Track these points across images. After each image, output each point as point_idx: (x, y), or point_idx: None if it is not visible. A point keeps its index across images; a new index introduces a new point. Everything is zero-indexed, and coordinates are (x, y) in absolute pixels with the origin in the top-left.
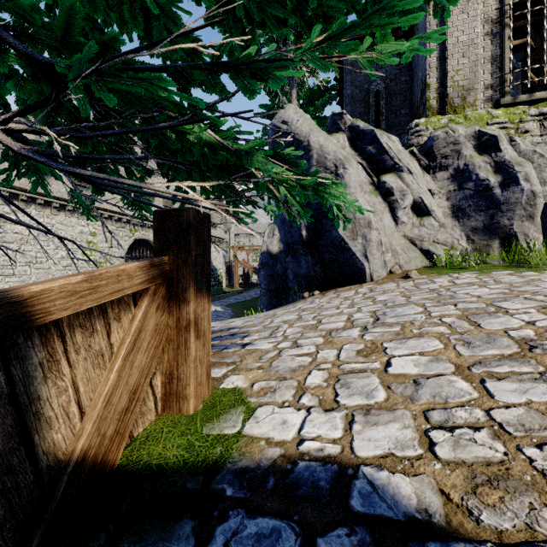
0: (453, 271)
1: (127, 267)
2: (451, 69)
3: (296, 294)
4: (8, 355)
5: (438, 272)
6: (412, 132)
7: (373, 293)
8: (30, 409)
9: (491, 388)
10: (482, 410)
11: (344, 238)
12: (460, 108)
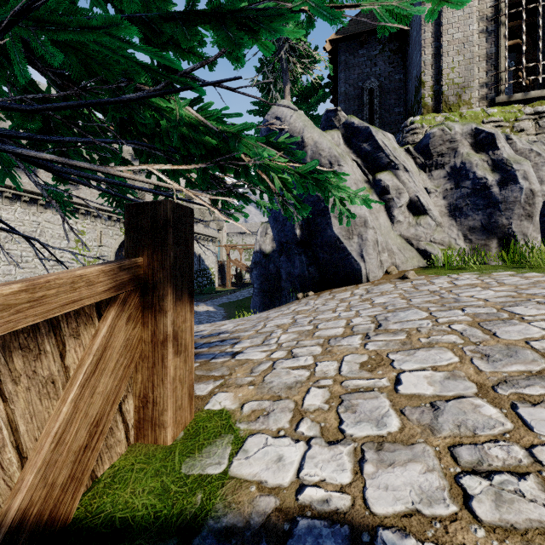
0: (451, 271)
1: (87, 271)
2: (446, 67)
3: (289, 294)
4: None
5: (436, 272)
6: (407, 130)
7: (370, 295)
8: None
9: (527, 416)
10: (522, 448)
11: (340, 238)
12: (455, 106)
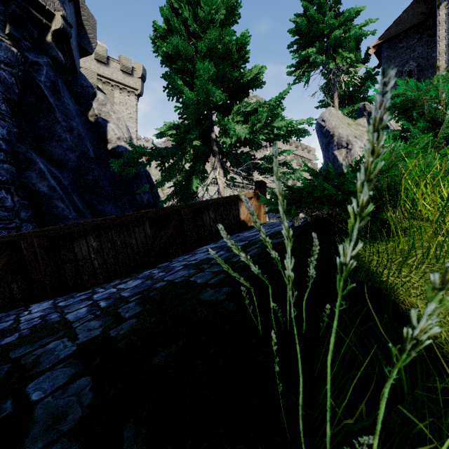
0: None
1: (250, 192)
2: None
3: None
4: (237, 203)
5: None
6: None
7: None
8: (239, 211)
9: None
10: None
11: None
12: None
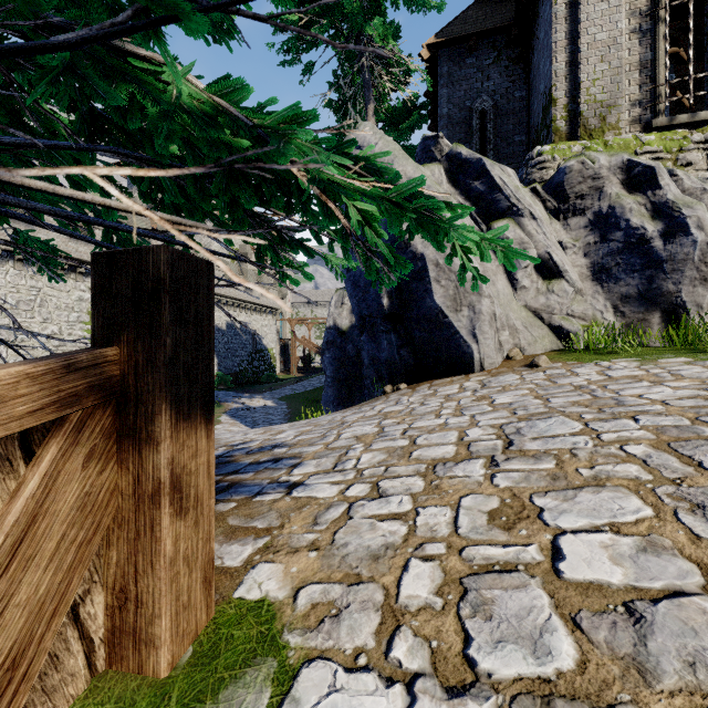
0: (599, 357)
1: None
2: (586, 78)
3: (373, 384)
4: None
5: (577, 358)
6: (533, 164)
7: (487, 390)
8: None
9: None
10: None
11: (443, 310)
12: (597, 131)
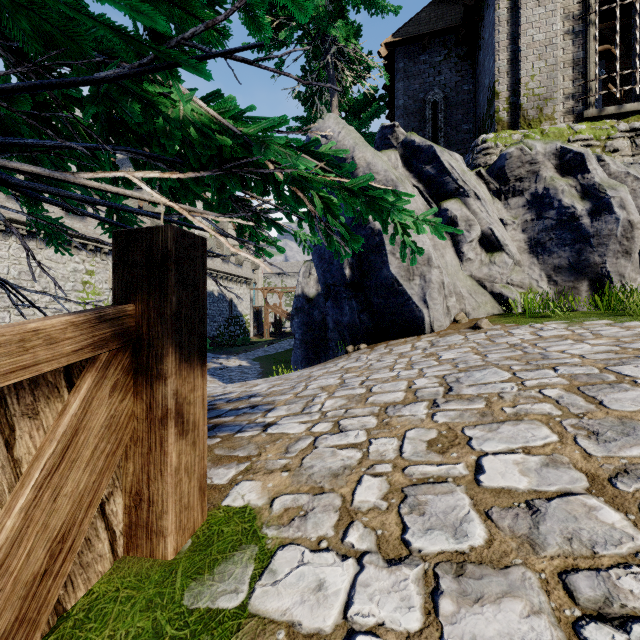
0: (534, 320)
1: (46, 324)
2: (525, 74)
3: (337, 346)
4: None
5: (514, 321)
6: (478, 150)
7: (435, 348)
8: None
9: None
10: None
11: (398, 279)
12: (535, 121)
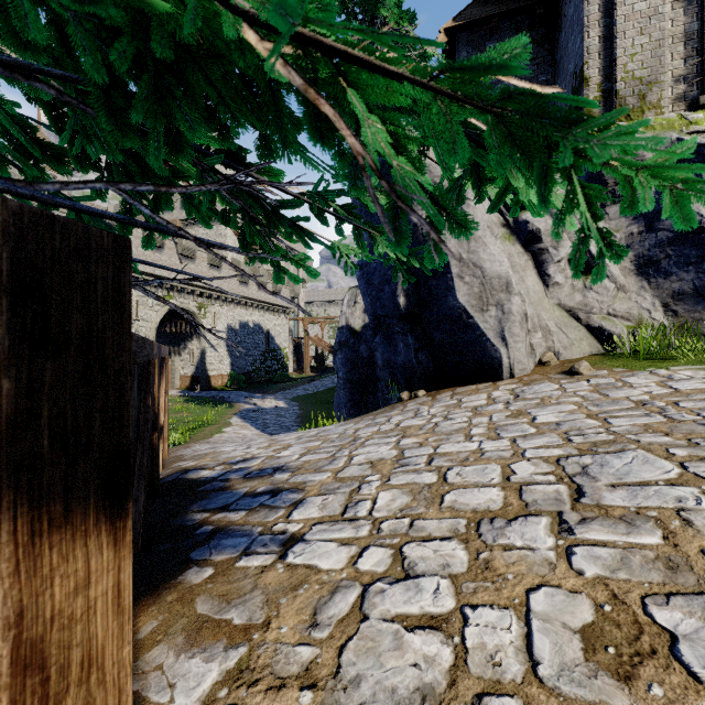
0: (652, 363)
1: None
2: (623, 53)
3: (387, 387)
4: None
5: (624, 364)
6: None
7: (522, 403)
8: None
9: None
10: None
11: (467, 309)
12: (636, 111)
